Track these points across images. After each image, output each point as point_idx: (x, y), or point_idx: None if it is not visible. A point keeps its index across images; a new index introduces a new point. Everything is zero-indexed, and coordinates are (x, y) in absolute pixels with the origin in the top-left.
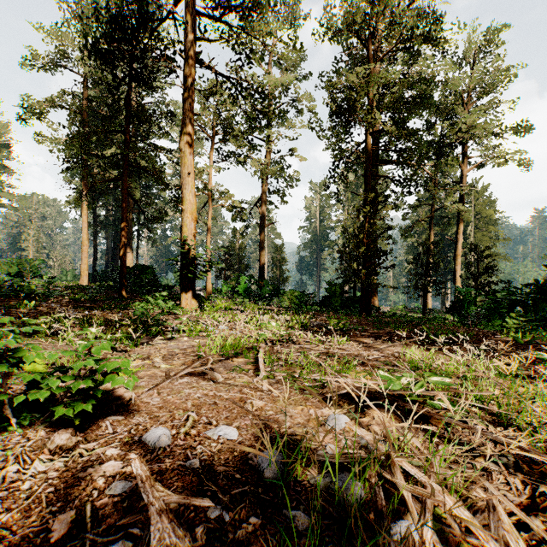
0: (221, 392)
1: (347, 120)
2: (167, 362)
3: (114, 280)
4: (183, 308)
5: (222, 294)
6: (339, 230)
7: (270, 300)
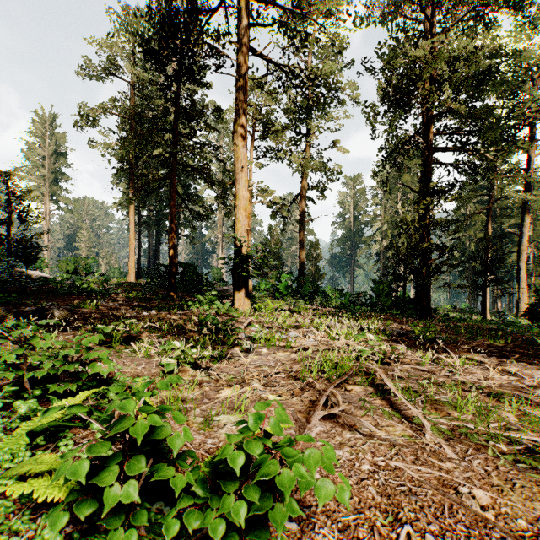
0: (394, 460)
1: (402, 105)
2: (270, 390)
3: (160, 278)
4: (238, 310)
5: (260, 291)
6: (376, 225)
7: (313, 299)
